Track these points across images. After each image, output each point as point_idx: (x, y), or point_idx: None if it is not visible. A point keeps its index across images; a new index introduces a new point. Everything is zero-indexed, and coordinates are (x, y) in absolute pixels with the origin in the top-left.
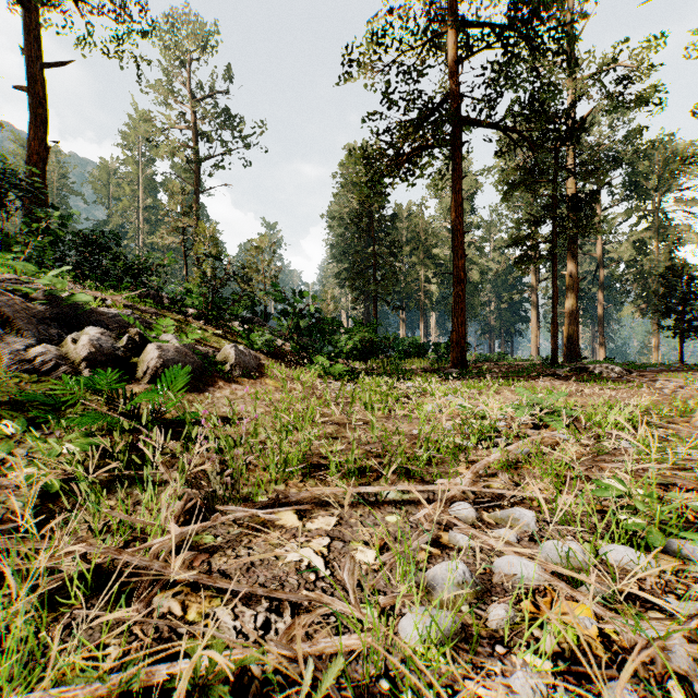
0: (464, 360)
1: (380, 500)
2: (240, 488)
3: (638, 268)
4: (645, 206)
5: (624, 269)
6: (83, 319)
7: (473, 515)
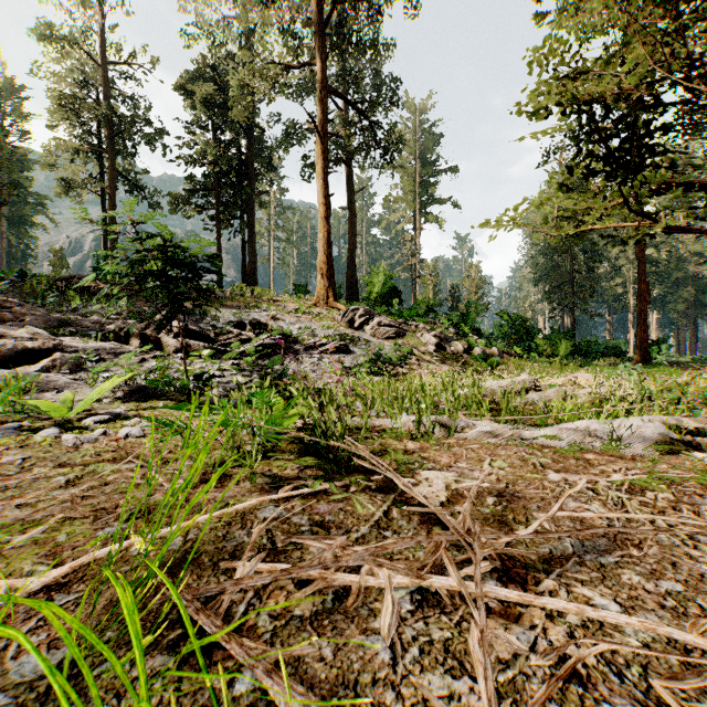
0: (646, 358)
1: None
2: None
3: None
4: None
5: None
6: (448, 338)
7: None
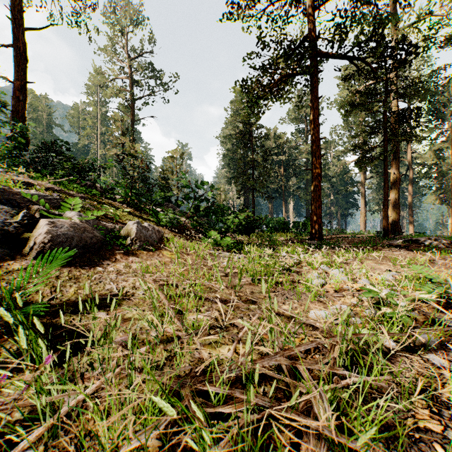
0: (320, 234)
1: None
2: None
3: (438, 169)
4: (443, 125)
5: (427, 170)
6: None
7: None
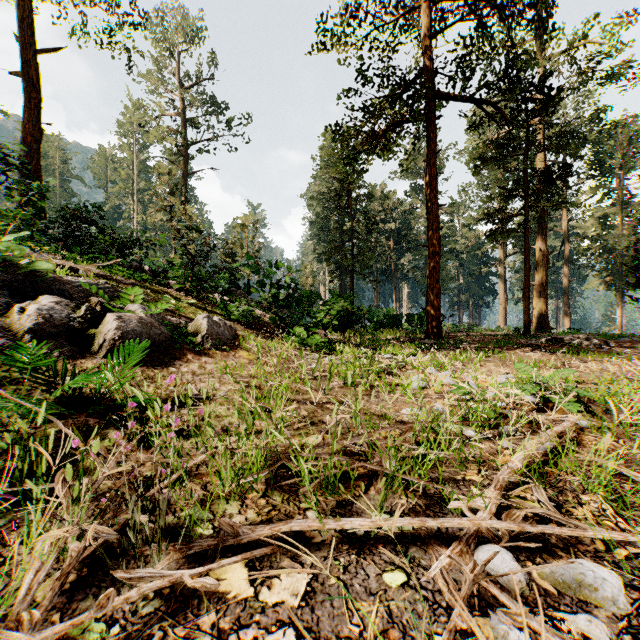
0: (439, 331)
1: (371, 535)
2: (179, 507)
3: (603, 243)
4: (609, 183)
5: (588, 244)
6: (42, 287)
7: (522, 578)
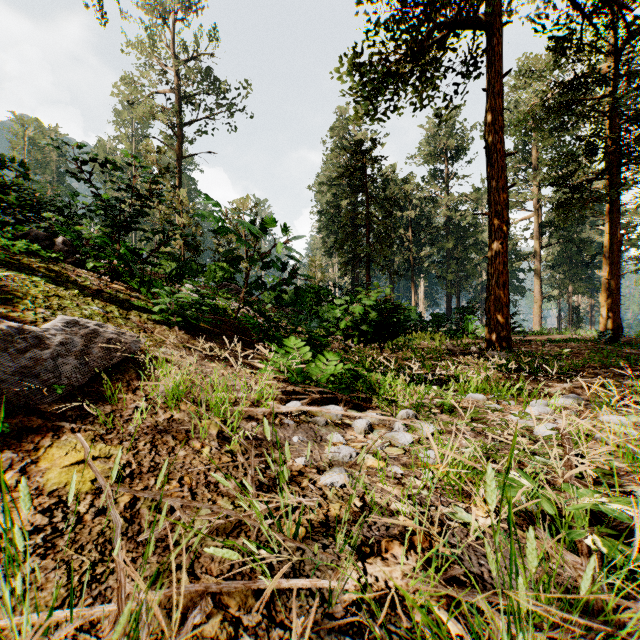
0: (507, 337)
1: None
2: None
3: None
4: None
5: (638, 233)
6: None
7: None
